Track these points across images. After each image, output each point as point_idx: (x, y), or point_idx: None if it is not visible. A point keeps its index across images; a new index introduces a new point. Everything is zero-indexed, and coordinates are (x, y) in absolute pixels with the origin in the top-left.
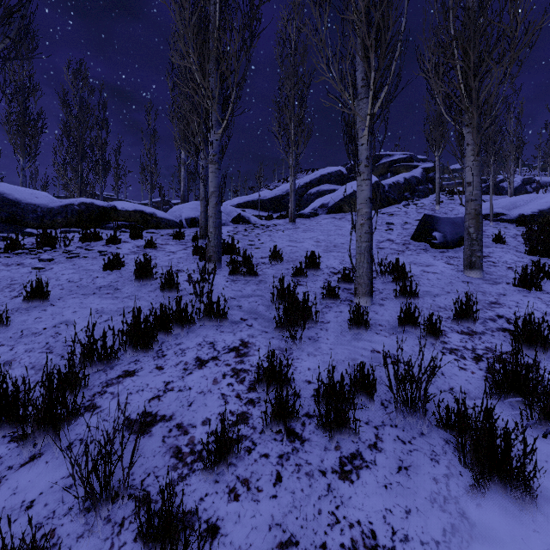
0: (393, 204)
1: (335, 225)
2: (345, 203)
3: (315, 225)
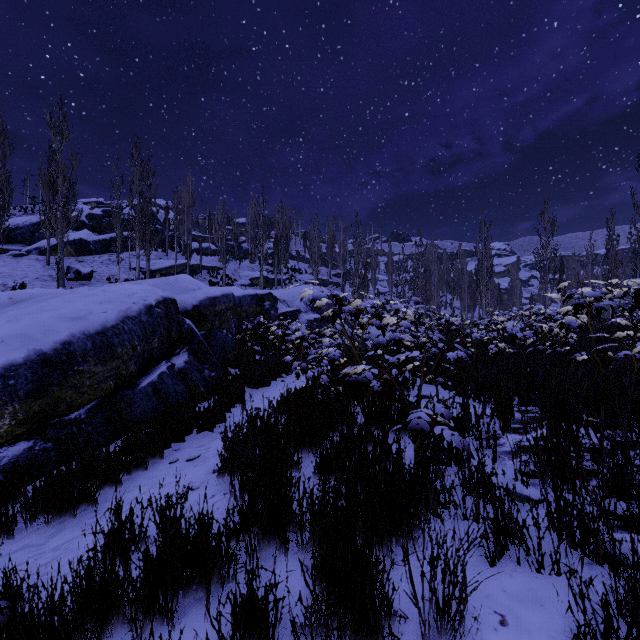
0: (95, 254)
1: (30, 265)
2: (52, 250)
3: (14, 263)
